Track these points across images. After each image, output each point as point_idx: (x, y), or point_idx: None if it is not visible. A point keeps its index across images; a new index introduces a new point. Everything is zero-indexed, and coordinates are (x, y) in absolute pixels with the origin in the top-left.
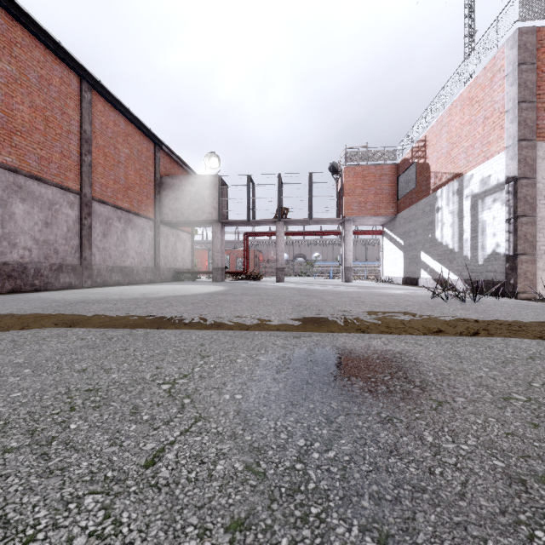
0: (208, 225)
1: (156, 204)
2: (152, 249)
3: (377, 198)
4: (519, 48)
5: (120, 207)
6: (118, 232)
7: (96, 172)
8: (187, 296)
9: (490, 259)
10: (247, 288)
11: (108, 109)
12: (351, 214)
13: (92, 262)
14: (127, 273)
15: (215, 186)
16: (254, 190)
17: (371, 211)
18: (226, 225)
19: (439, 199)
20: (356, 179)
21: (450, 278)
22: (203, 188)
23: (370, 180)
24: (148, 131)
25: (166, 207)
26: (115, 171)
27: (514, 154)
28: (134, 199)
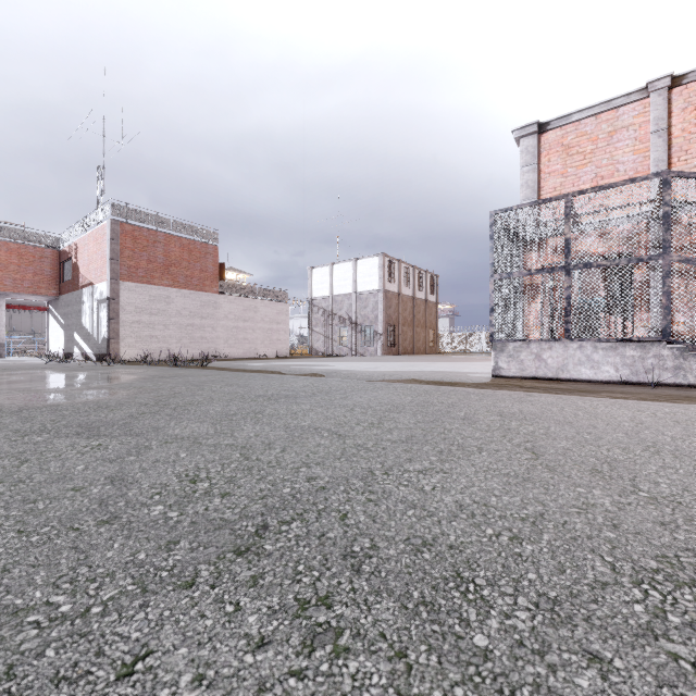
0: None
1: None
2: None
3: (38, 278)
4: (111, 230)
5: None
6: None
7: None
8: None
9: (103, 341)
10: None
11: None
12: (3, 289)
13: None
14: None
15: None
16: None
17: (30, 289)
18: None
19: (84, 295)
20: (10, 255)
21: (89, 352)
22: None
23: (29, 260)
24: None
25: None
26: None
27: (109, 285)
28: None
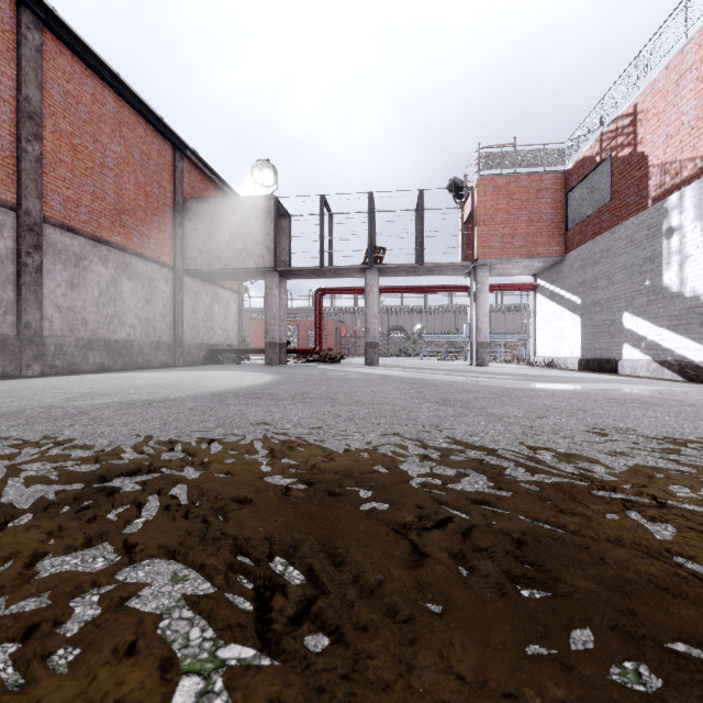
0: (259, 276)
1: (175, 243)
2: (170, 314)
3: (532, 229)
4: None
5: (105, 241)
6: (102, 282)
7: (54, 175)
8: (158, 405)
9: None
10: (314, 378)
11: (81, 72)
12: (488, 254)
13: (45, 332)
14: (119, 352)
15: (268, 214)
16: (331, 222)
17: (522, 250)
18: (287, 276)
19: (674, 212)
20: (497, 197)
21: None
22: (250, 217)
23: (521, 200)
24: (159, 122)
25: (193, 248)
26: (95, 180)
27: None
28: (133, 231)
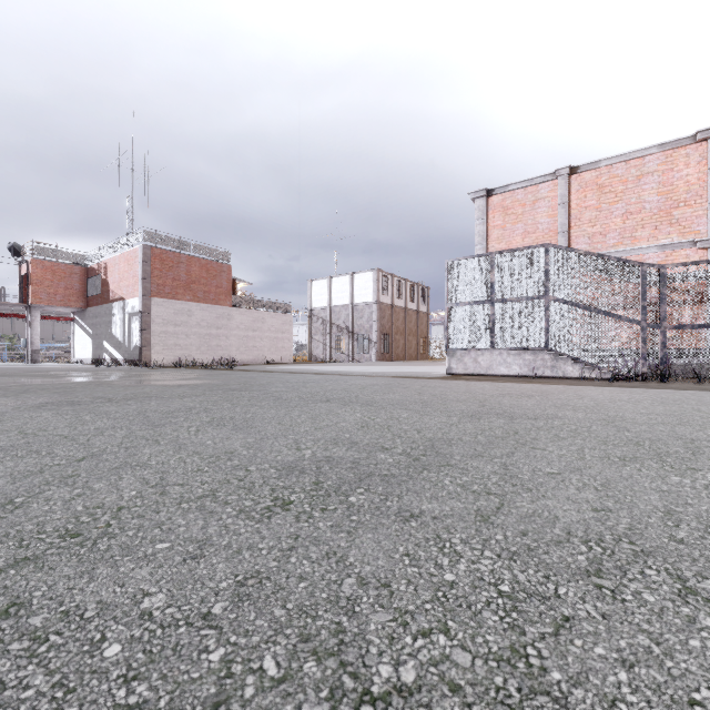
0: None
1: None
2: None
3: (68, 292)
4: (143, 254)
5: None
6: None
7: None
8: None
9: (135, 348)
10: None
11: None
12: (40, 302)
13: None
14: None
15: None
16: None
17: (62, 302)
18: None
19: (115, 309)
20: (45, 272)
21: (120, 358)
22: None
23: (61, 276)
24: None
25: None
26: None
27: (142, 301)
28: None
